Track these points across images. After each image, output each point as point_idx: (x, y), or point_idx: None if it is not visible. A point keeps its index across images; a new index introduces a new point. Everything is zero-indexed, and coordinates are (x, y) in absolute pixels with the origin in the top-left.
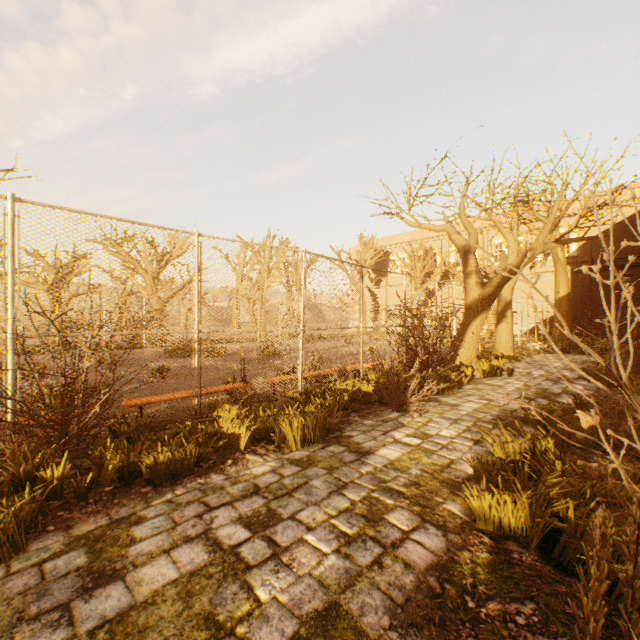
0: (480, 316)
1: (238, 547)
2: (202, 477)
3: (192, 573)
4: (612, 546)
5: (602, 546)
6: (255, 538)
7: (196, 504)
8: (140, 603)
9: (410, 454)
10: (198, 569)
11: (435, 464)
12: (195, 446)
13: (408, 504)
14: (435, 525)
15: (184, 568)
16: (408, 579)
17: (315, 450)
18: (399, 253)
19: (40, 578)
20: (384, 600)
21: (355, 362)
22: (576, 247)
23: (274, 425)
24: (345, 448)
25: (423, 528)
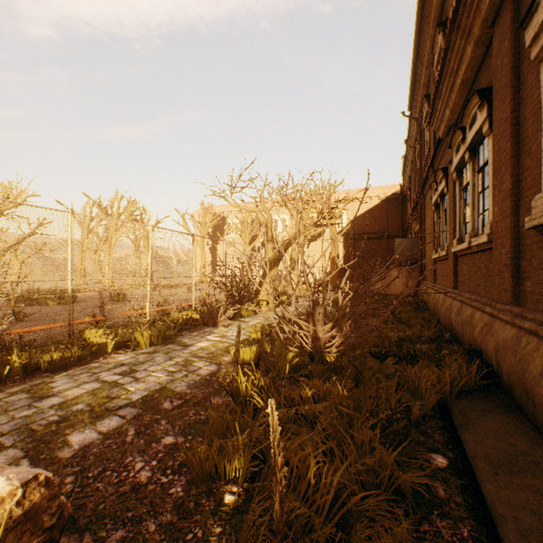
0: (273, 269)
1: (117, 380)
2: (85, 366)
3: (94, 389)
4: (277, 356)
5: (239, 333)
6: (125, 377)
7: (87, 373)
8: (71, 399)
9: (213, 343)
10: (97, 388)
11: (225, 346)
12: (78, 349)
13: (205, 359)
14: (215, 364)
15: (89, 389)
16: (198, 378)
17: (158, 347)
18: (233, 219)
19: (5, 402)
20: (186, 383)
21: (189, 300)
22: (346, 224)
23: (131, 336)
24: (177, 345)
25: (210, 365)
